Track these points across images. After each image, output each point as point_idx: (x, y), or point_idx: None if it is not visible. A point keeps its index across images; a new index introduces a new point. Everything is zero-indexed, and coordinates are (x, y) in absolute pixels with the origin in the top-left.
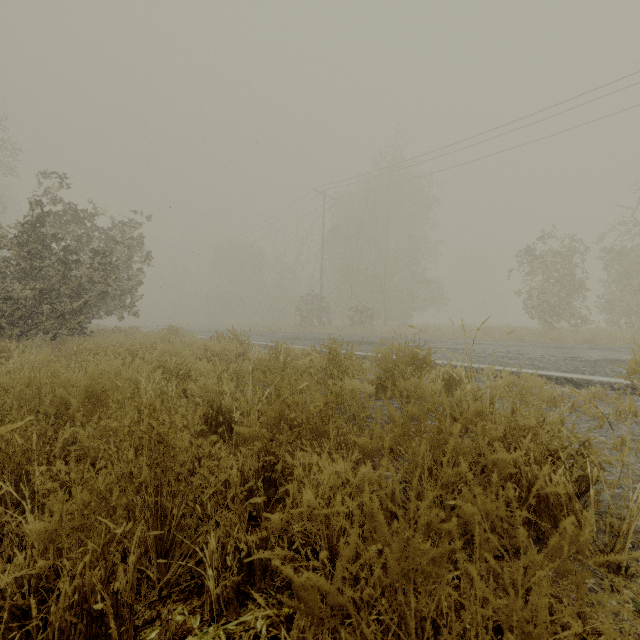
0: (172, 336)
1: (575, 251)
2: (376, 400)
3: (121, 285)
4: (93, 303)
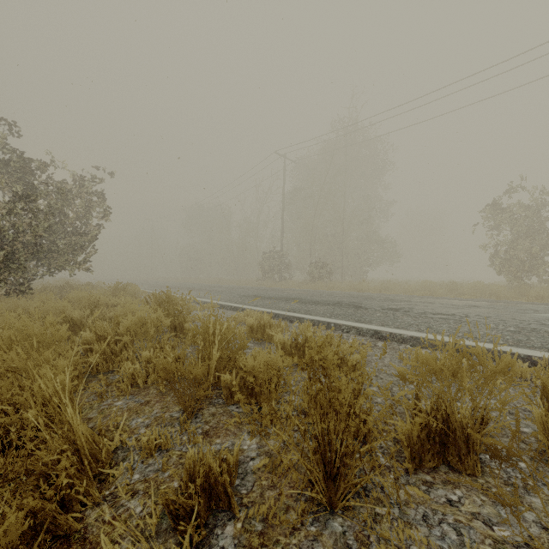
0: (102, 297)
1: (545, 204)
2: (426, 488)
3: (73, 240)
4: (24, 258)
